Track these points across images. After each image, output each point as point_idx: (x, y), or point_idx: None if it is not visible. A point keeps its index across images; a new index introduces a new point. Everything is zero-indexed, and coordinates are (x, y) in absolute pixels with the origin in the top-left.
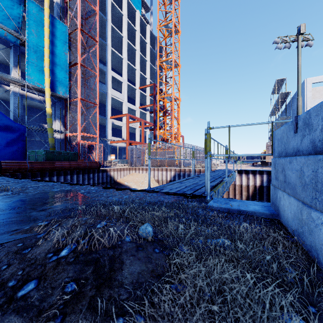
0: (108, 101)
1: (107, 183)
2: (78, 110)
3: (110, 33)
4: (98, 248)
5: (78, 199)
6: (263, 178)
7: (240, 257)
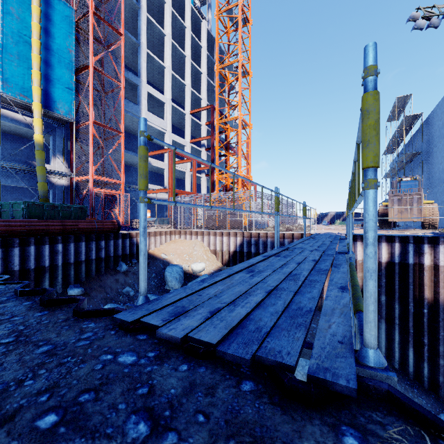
0: None
1: (131, 256)
2: (90, 139)
3: (145, 27)
4: None
5: None
6: (393, 250)
7: None
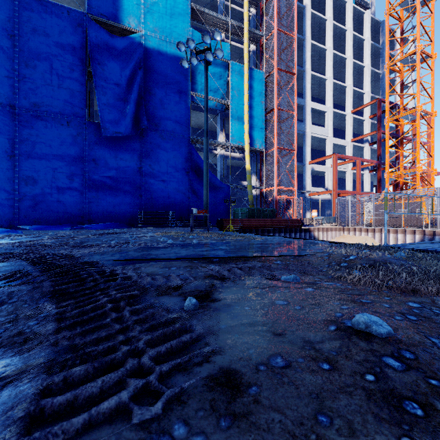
0: (307, 142)
1: None
2: (274, 161)
3: (309, 54)
4: (371, 257)
5: (322, 245)
6: None
7: None
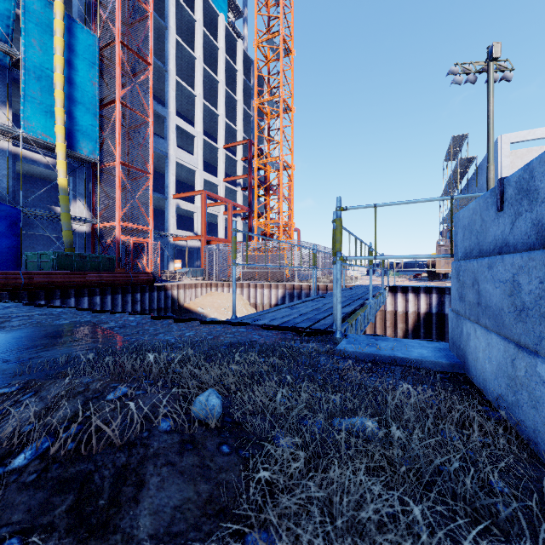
0: (170, 168)
1: (166, 310)
2: (116, 182)
3: (173, 51)
4: (95, 448)
5: (96, 338)
6: (431, 300)
7: (398, 461)
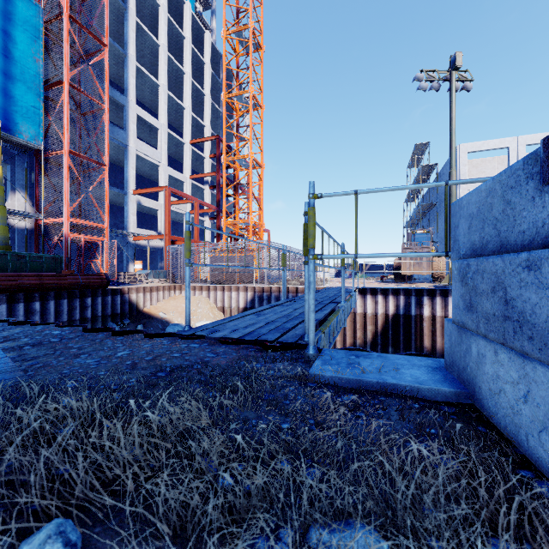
0: (130, 161)
1: (123, 316)
2: (64, 173)
3: (133, 35)
4: None
5: None
6: (399, 302)
7: None
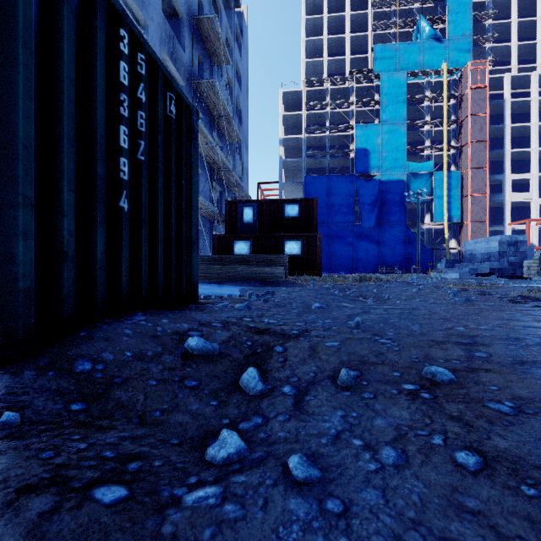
0: (506, 208)
1: None
2: (468, 231)
3: (508, 137)
4: None
5: None
6: None
7: None
